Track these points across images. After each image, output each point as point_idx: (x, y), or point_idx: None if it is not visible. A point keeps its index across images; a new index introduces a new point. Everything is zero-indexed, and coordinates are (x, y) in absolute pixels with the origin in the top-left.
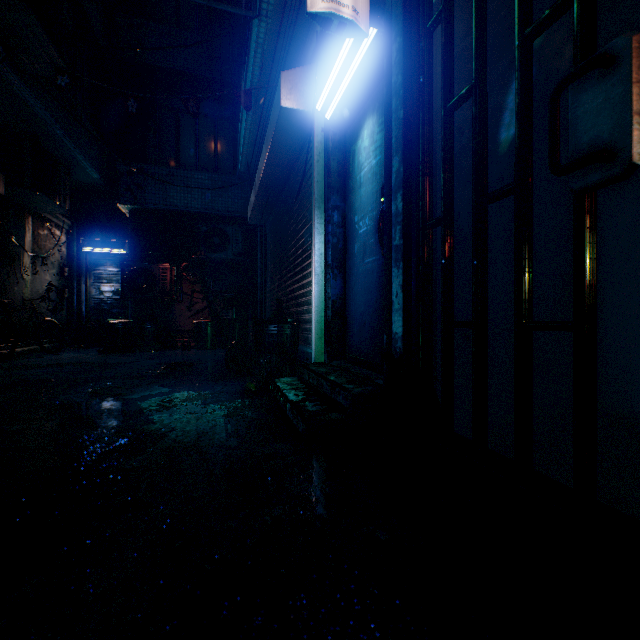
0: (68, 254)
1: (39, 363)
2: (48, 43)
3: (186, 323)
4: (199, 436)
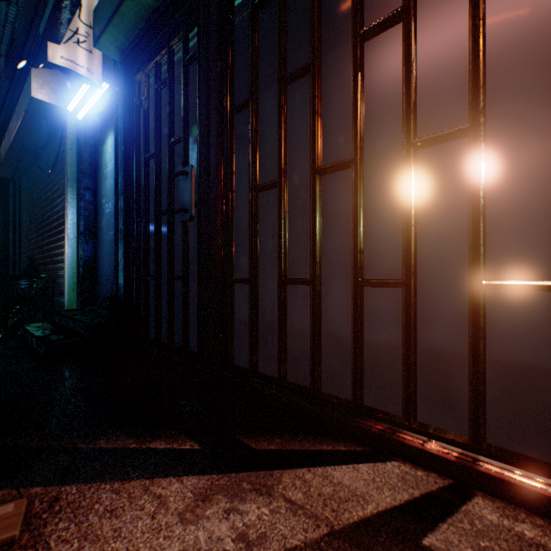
0: None
1: None
2: None
3: None
4: None
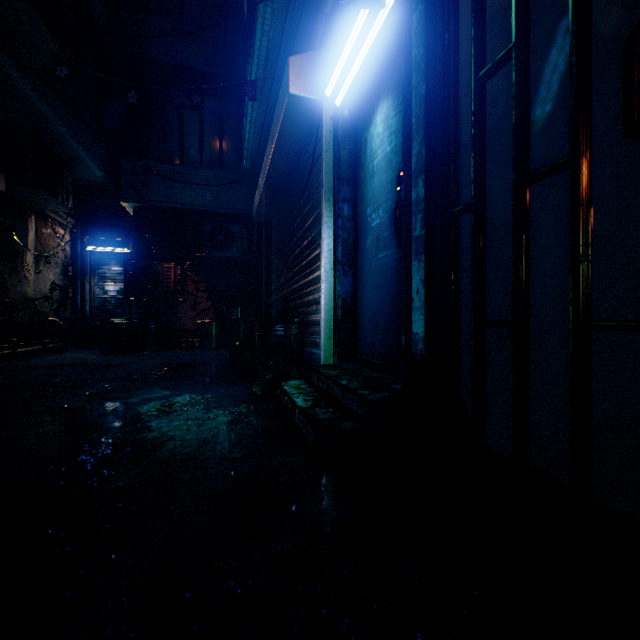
0: (72, 253)
1: (40, 364)
2: (47, 34)
3: (190, 323)
4: (199, 446)
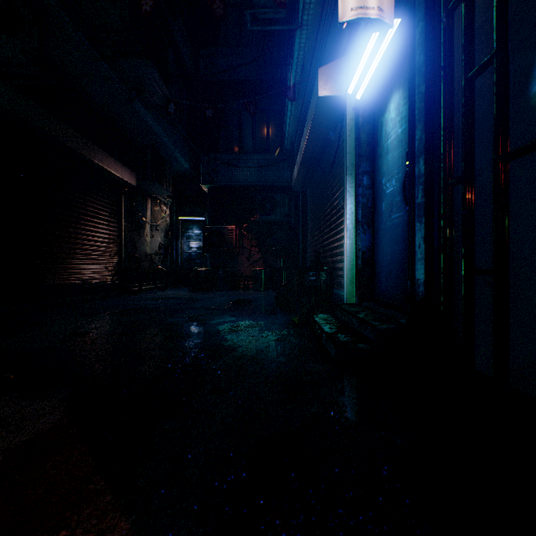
0: (170, 222)
1: (155, 297)
2: (161, 82)
3: (246, 270)
4: (257, 352)
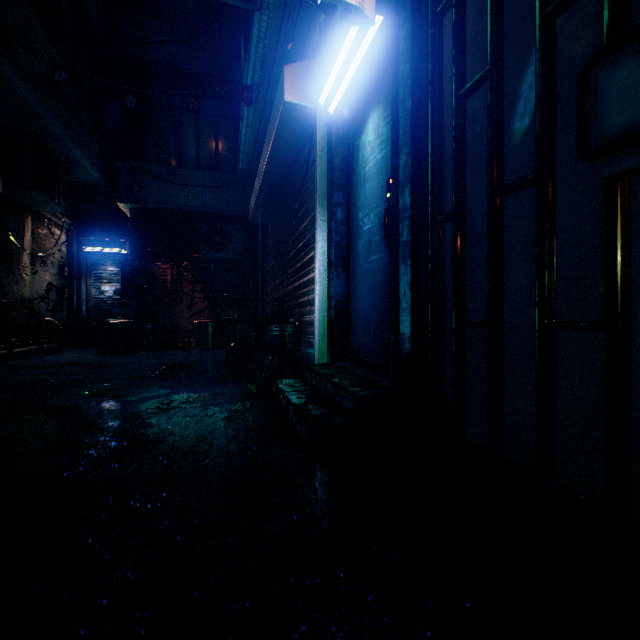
0: (68, 254)
1: (38, 364)
2: (46, 38)
3: (187, 323)
4: (198, 441)
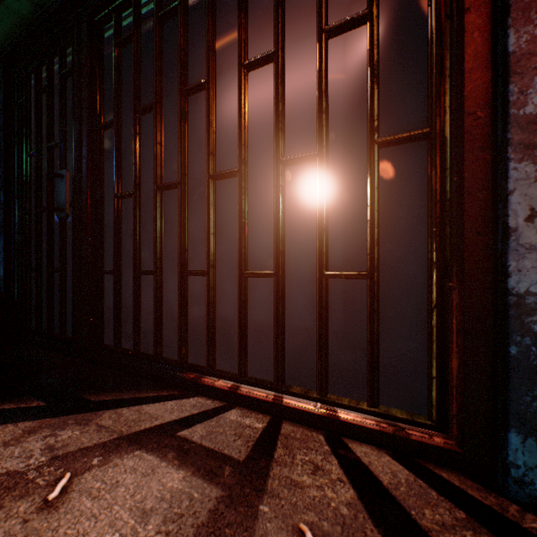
0: None
1: None
2: None
3: None
4: None
